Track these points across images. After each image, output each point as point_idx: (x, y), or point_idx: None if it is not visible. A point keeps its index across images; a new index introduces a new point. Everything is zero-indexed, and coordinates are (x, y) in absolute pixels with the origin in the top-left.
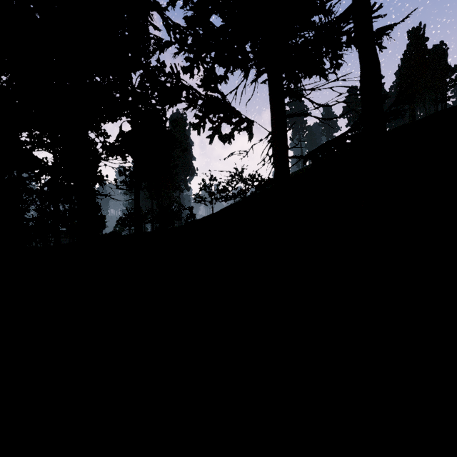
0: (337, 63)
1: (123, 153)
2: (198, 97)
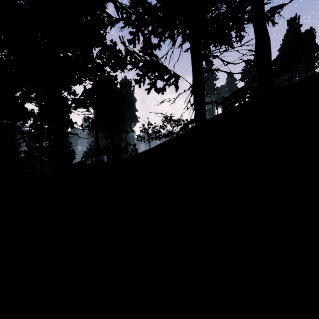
0: (240, 36)
1: (87, 106)
2: (139, 59)
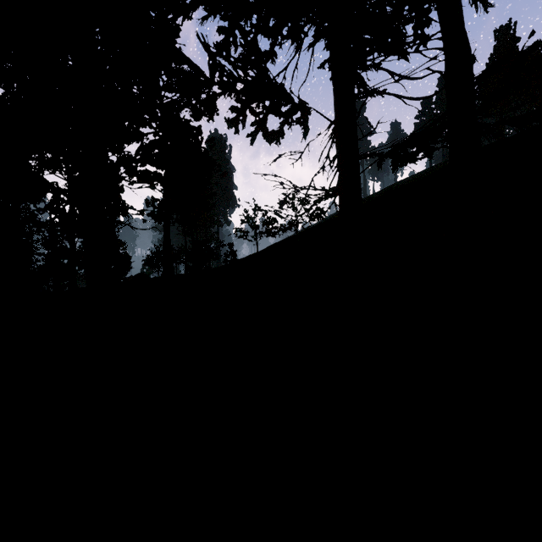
0: (423, 35)
1: (151, 179)
2: (235, 77)
